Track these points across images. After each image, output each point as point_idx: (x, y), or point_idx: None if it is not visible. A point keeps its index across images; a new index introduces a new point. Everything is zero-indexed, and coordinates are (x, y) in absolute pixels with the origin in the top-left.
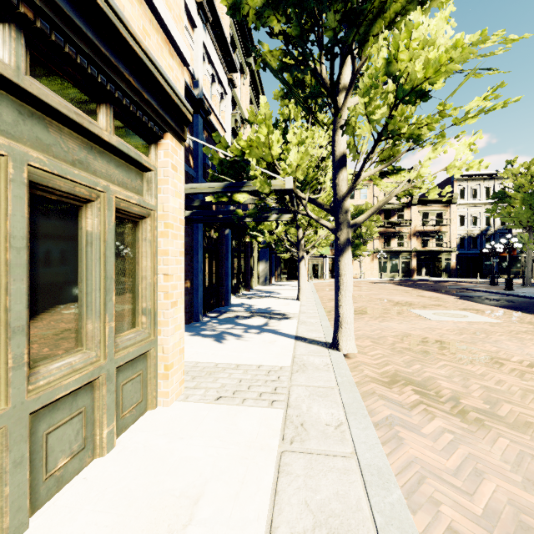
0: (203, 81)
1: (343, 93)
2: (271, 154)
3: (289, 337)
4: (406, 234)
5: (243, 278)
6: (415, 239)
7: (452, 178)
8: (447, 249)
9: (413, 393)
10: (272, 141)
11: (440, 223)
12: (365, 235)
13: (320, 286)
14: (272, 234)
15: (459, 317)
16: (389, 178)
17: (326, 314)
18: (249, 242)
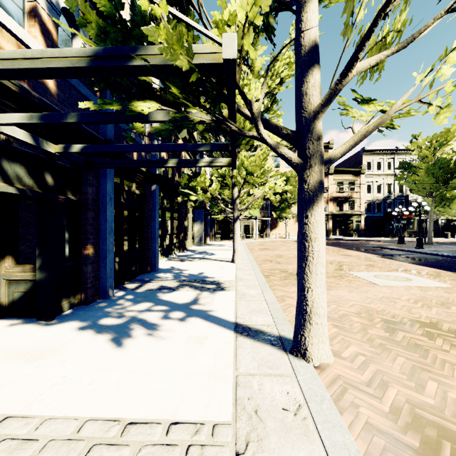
0: None
1: None
2: None
3: (225, 327)
4: (324, 200)
5: (176, 239)
6: (332, 204)
7: (361, 152)
8: (357, 213)
9: None
10: None
11: (351, 190)
12: (290, 200)
13: (252, 246)
14: (206, 193)
15: (404, 280)
16: None
17: (265, 279)
18: (183, 202)
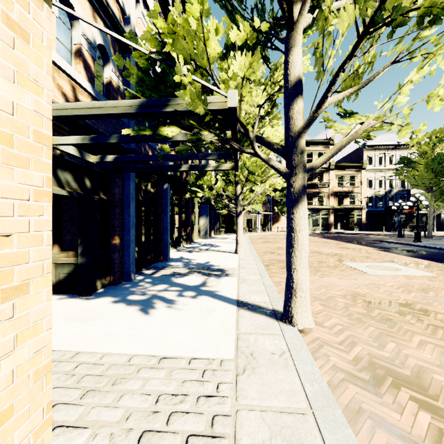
0: (137, 24)
1: (298, 5)
2: (207, 54)
3: (229, 302)
4: (325, 194)
5: (184, 232)
6: (333, 199)
7: (362, 147)
8: (359, 207)
9: (416, 407)
10: (208, 30)
11: (352, 185)
12: None
13: (255, 239)
14: (211, 190)
15: (393, 270)
16: (311, 147)
17: (265, 268)
18: (190, 198)
